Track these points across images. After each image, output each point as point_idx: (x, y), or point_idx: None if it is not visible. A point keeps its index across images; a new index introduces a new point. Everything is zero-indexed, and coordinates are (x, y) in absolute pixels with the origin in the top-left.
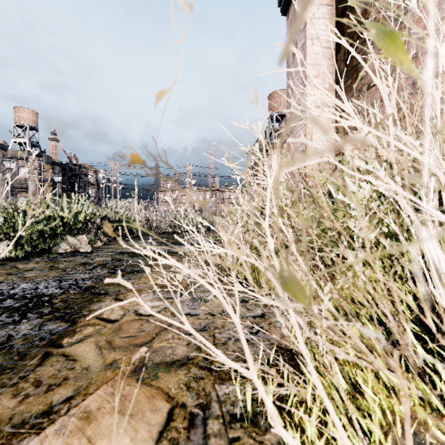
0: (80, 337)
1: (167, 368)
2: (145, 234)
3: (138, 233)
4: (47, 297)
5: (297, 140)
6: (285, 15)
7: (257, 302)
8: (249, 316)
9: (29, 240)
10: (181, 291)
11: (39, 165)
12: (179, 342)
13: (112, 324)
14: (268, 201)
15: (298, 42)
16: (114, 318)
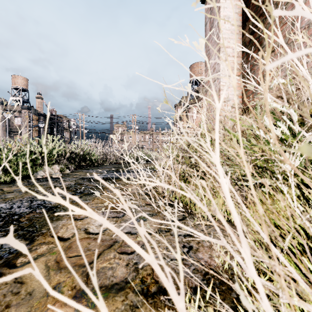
0: (33, 256)
1: (106, 293)
2: (102, 164)
3: (97, 163)
4: (17, 215)
5: (291, 12)
6: (203, 3)
7: (186, 221)
8: (180, 235)
9: (15, 169)
10: (124, 212)
11: (29, 116)
12: (119, 262)
13: (64, 242)
14: (217, 129)
15: (214, 22)
16: (66, 237)
